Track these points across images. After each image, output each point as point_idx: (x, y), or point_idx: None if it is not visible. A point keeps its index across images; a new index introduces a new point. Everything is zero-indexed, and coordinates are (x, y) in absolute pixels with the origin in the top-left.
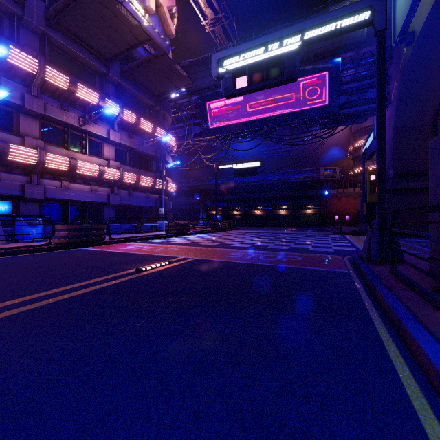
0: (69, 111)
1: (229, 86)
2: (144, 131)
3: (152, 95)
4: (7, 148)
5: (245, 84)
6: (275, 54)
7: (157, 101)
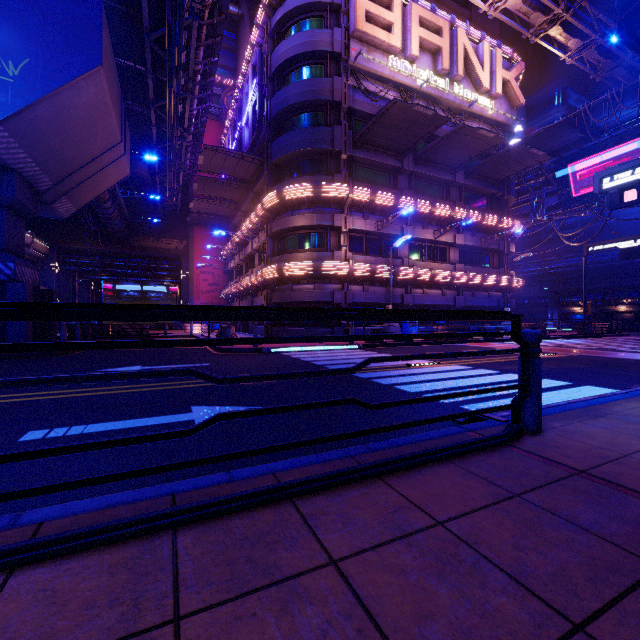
0: (427, 228)
1: (615, 201)
2: (486, 226)
3: (495, 183)
4: (399, 271)
5: (634, 197)
6: None
7: (499, 187)
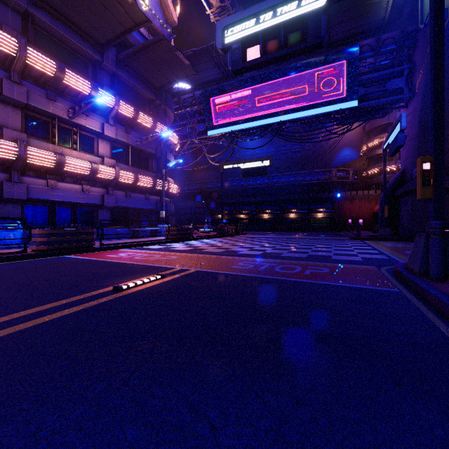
0: (56, 100)
1: (238, 59)
2: (142, 127)
3: (152, 88)
4: None
5: (257, 55)
6: (295, 15)
7: (157, 94)
